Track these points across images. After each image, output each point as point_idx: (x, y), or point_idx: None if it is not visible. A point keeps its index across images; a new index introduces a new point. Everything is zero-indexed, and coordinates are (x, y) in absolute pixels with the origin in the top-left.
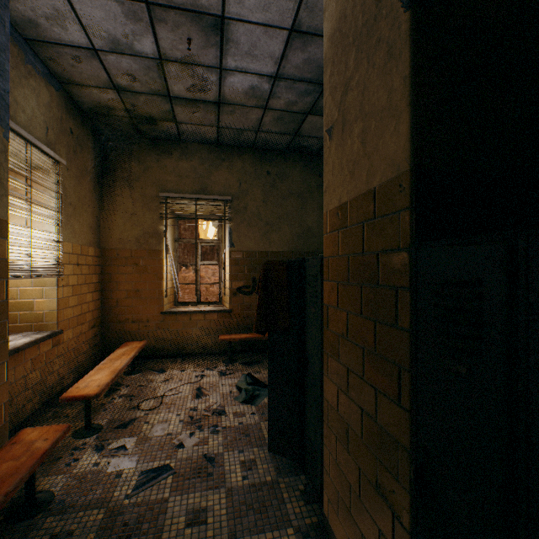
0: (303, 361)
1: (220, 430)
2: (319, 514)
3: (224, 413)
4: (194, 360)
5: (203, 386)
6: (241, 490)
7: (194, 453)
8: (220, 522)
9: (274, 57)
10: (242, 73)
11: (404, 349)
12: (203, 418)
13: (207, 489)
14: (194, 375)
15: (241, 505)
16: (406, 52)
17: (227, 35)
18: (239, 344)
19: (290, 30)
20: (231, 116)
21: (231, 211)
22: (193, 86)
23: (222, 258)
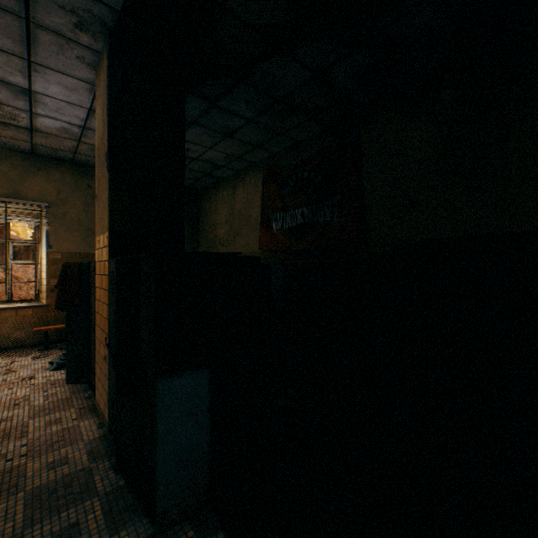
0: (90, 323)
1: (29, 386)
2: (95, 401)
3: (34, 377)
4: (3, 353)
5: (14, 368)
6: (42, 405)
7: (4, 399)
8: (23, 417)
9: (80, 118)
10: (53, 119)
11: (108, 298)
12: (13, 384)
13: (14, 410)
14: (3, 362)
15: (41, 409)
16: (108, 188)
17: (36, 99)
18: (58, 334)
19: (90, 109)
20: (46, 139)
21: (49, 216)
22: (2, 115)
23: (40, 258)
